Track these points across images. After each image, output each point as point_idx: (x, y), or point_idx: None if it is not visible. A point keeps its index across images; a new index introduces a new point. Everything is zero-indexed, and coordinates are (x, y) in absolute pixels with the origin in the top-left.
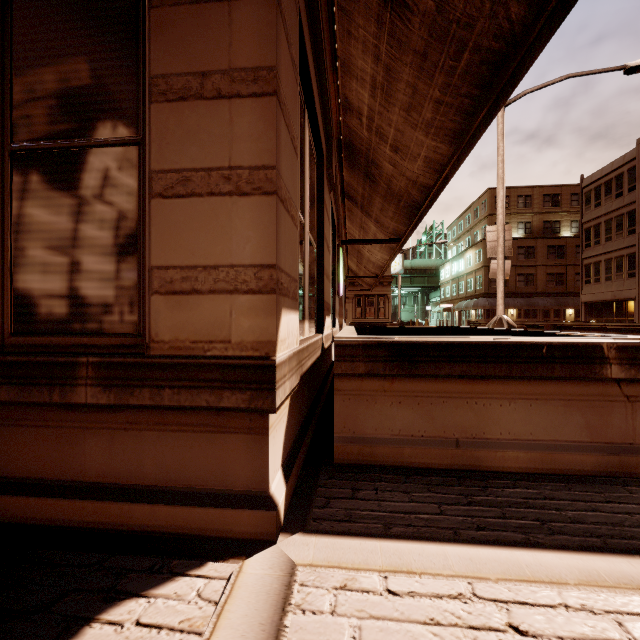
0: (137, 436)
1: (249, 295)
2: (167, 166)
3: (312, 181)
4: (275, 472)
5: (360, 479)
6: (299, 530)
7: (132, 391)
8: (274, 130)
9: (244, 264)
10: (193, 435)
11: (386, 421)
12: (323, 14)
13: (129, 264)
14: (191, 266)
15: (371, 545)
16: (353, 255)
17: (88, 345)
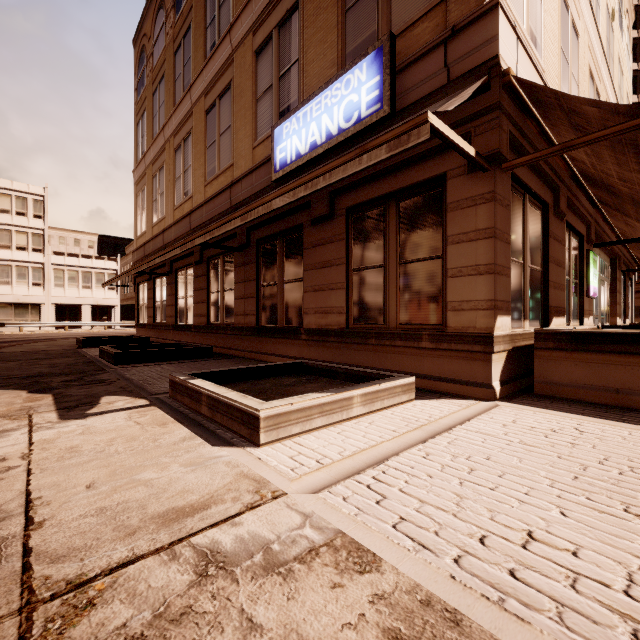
0: (441, 360)
1: (483, 311)
2: (453, 267)
3: (535, 229)
4: (495, 380)
5: (546, 399)
6: (504, 401)
7: (440, 344)
8: (493, 250)
9: (481, 300)
10: (462, 361)
11: (567, 374)
12: (536, 139)
13: (438, 300)
14: (461, 301)
15: (535, 408)
16: (632, 245)
17: (424, 328)
